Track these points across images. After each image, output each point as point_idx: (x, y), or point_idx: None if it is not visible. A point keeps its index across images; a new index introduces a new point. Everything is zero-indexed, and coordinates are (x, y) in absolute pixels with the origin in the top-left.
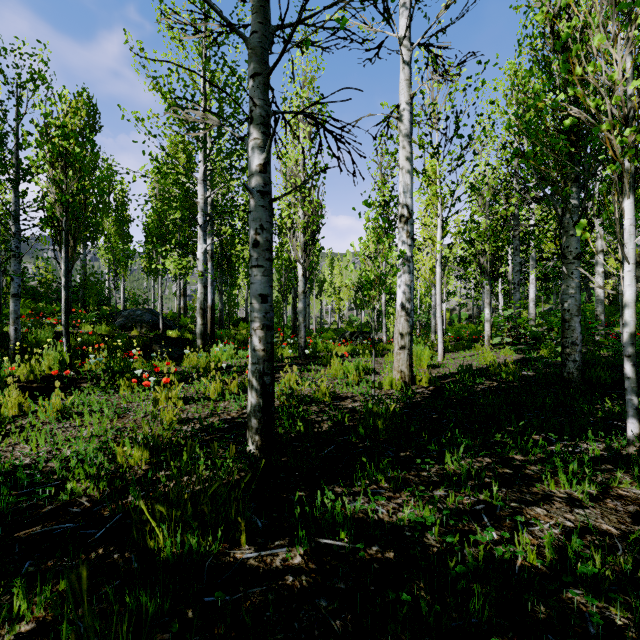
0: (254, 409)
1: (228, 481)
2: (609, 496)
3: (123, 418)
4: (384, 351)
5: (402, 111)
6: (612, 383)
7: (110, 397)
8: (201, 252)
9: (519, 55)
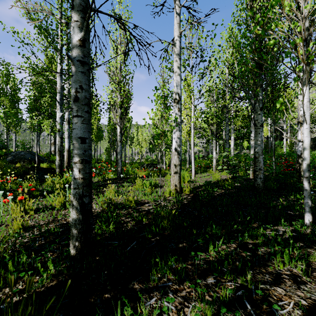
0: (75, 222)
1: (45, 288)
2: (313, 270)
3: None
4: (164, 174)
5: (175, 40)
6: (276, 188)
7: None
8: (59, 117)
9: (233, 20)
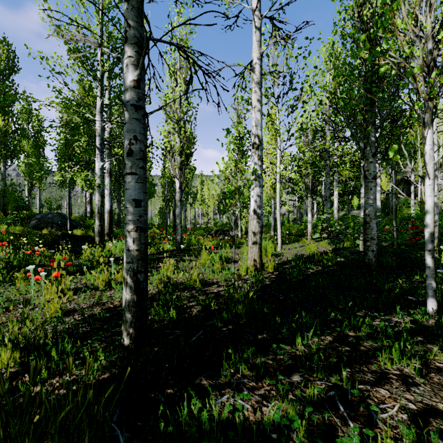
0: (128, 304)
1: (97, 381)
2: (431, 370)
3: (10, 311)
4: (239, 244)
5: (254, 64)
6: (396, 265)
7: (3, 291)
8: (98, 168)
9: (335, 33)
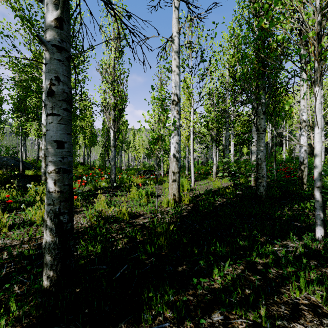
0: (49, 246)
1: None
2: None
3: None
4: (162, 181)
5: (174, 37)
6: (279, 197)
7: None
8: (44, 119)
9: (235, 19)
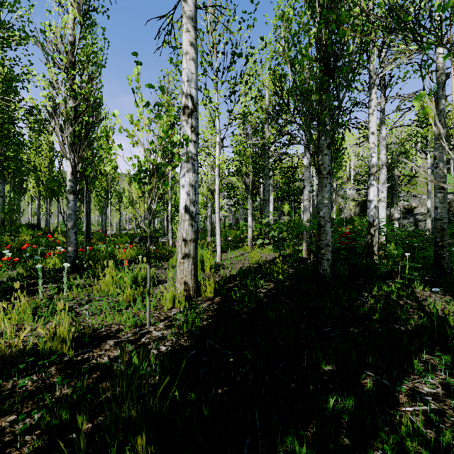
0: None
1: None
2: None
3: None
4: (170, 254)
5: None
6: (348, 275)
7: None
8: None
9: None
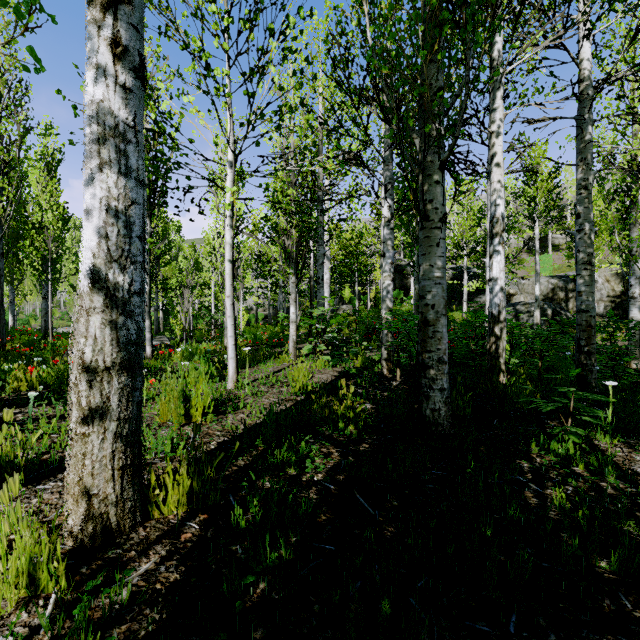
0: None
1: None
2: None
3: None
4: None
5: None
6: (470, 413)
7: None
8: None
9: None
